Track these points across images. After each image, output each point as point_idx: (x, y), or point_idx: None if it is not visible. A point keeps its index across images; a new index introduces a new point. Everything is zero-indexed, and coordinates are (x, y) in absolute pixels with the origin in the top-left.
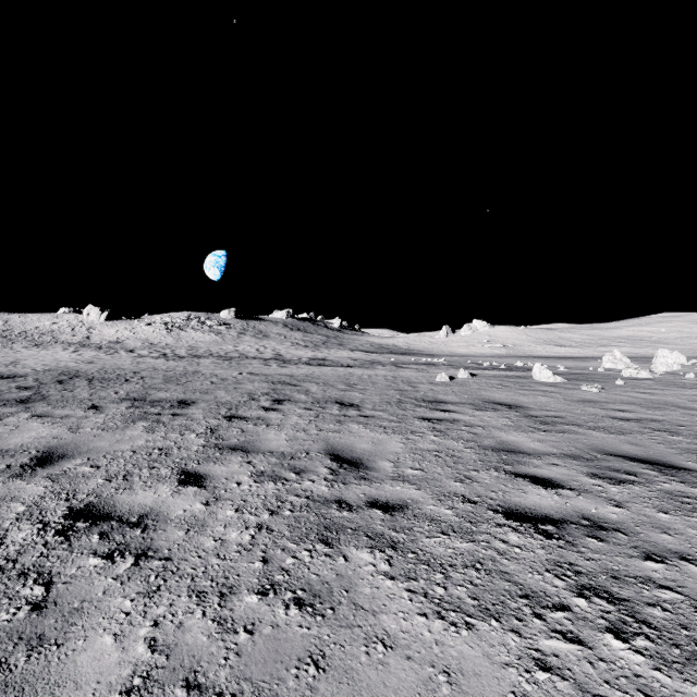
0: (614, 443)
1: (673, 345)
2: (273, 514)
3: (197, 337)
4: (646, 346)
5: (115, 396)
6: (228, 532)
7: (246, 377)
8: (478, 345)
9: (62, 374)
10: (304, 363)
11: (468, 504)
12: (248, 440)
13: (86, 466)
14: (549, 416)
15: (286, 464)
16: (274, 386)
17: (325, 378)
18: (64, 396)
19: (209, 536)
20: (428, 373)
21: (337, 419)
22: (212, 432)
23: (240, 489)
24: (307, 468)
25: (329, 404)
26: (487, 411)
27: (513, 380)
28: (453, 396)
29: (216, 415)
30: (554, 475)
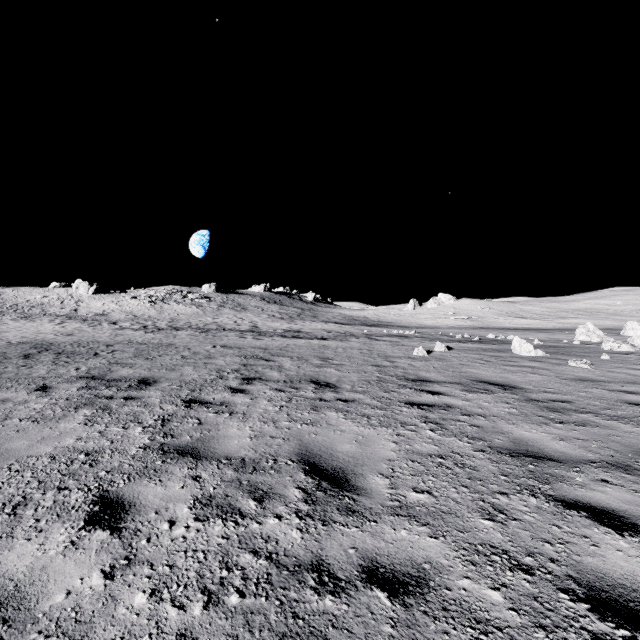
0: None
1: (630, 317)
2: (210, 604)
3: (179, 309)
4: (604, 318)
5: (74, 374)
6: None
7: (219, 350)
8: (444, 317)
9: (34, 347)
10: (279, 335)
11: (521, 575)
12: (204, 437)
13: None
14: (554, 400)
15: (246, 481)
16: (247, 360)
17: (299, 351)
18: (18, 374)
19: None
20: (403, 345)
21: (312, 405)
22: (163, 425)
23: (170, 536)
24: (273, 490)
25: (303, 384)
26: (480, 392)
27: (492, 354)
28: (436, 374)
29: (174, 399)
30: (617, 503)
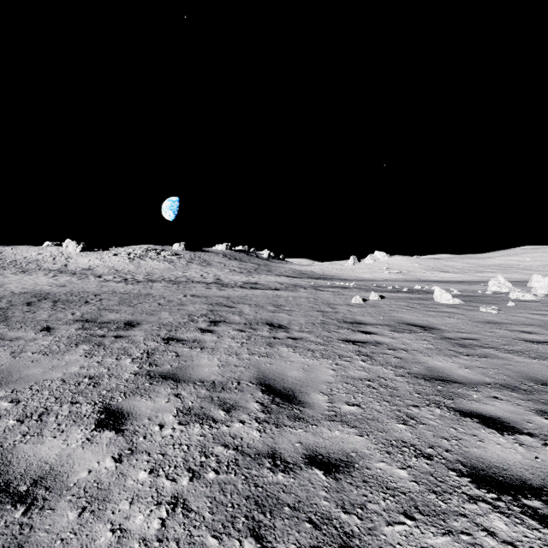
0: (542, 370)
1: (537, 272)
2: (194, 478)
3: (154, 265)
4: (515, 272)
5: (70, 318)
6: (133, 512)
7: (189, 299)
8: (379, 271)
9: (34, 296)
10: (239, 286)
11: (423, 460)
12: (181, 366)
13: (5, 401)
14: (464, 338)
15: (216, 397)
16: (213, 307)
17: (256, 300)
18: (25, 318)
19: (107, 521)
20: (343, 295)
21: (267, 342)
22: (148, 357)
23: (161, 435)
24: (237, 404)
25: (260, 325)
26: (404, 332)
27: (417, 302)
28: (370, 318)
29: (155, 337)
30: (502, 413)
